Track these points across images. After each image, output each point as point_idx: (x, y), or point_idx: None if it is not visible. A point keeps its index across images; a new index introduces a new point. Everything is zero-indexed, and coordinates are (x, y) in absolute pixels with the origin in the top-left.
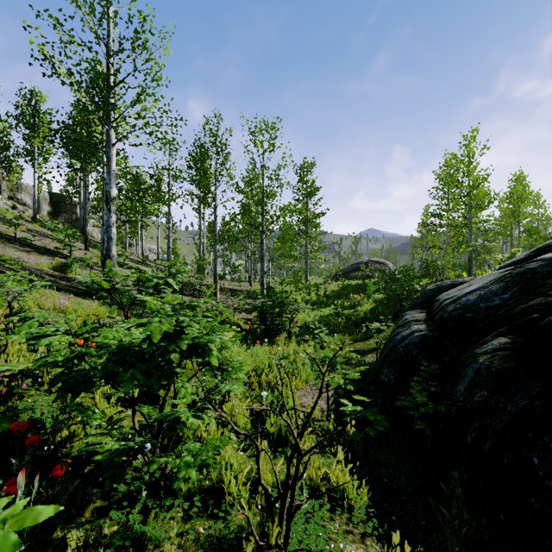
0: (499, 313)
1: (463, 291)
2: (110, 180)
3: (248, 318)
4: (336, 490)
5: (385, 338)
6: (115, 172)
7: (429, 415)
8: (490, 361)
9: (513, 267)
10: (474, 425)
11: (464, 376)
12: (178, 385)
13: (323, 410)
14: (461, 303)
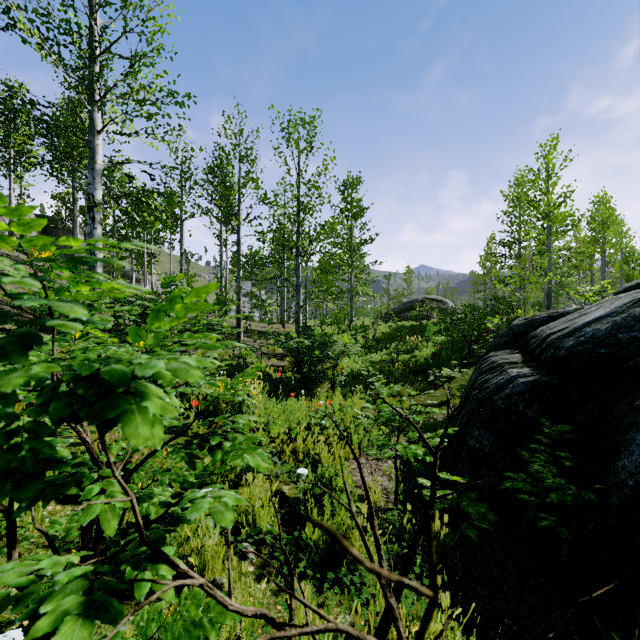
0: None
1: (578, 322)
2: (94, 179)
3: (280, 365)
4: None
5: (459, 389)
6: (100, 168)
7: (559, 504)
8: None
9: None
10: None
11: (627, 444)
12: (88, 488)
13: (386, 492)
14: (587, 334)
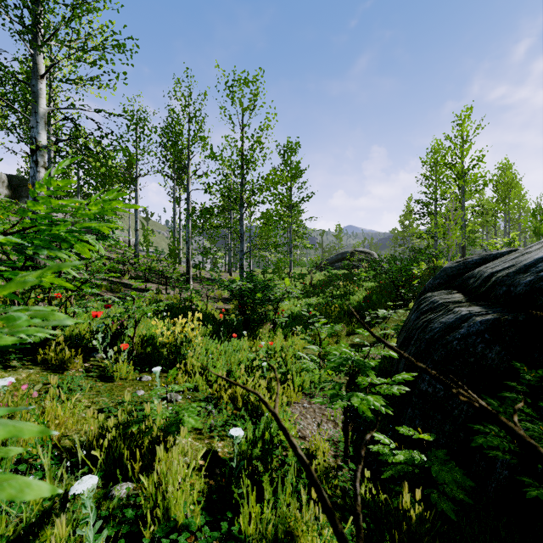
0: None
1: (525, 259)
2: (37, 123)
3: (225, 308)
4: None
5: (395, 329)
6: (44, 112)
7: None
8: None
9: None
10: None
11: None
12: None
13: (333, 443)
14: None
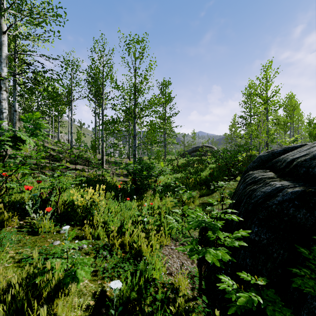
0: None
1: (315, 150)
2: (1, 62)
3: (125, 180)
4: None
5: (229, 194)
6: (6, 56)
7: None
8: None
9: None
10: None
11: None
12: None
13: (191, 277)
14: None
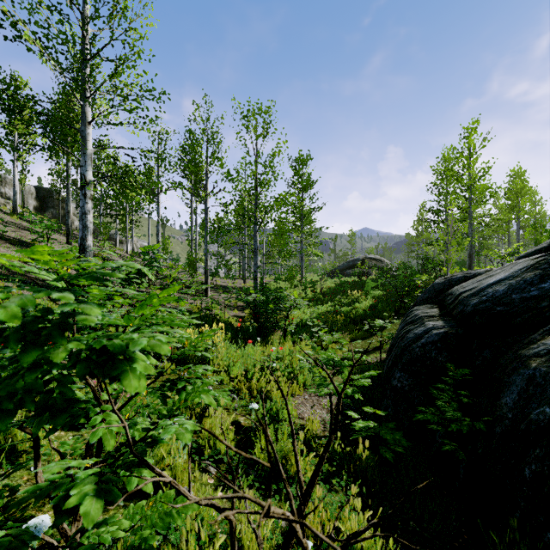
0: (542, 305)
1: (484, 283)
2: (86, 162)
3: (241, 316)
4: (351, 547)
5: (389, 336)
6: (91, 153)
7: (459, 432)
8: (547, 366)
9: (547, 253)
10: (534, 453)
11: (510, 385)
12: (94, 418)
13: (324, 423)
14: (488, 294)
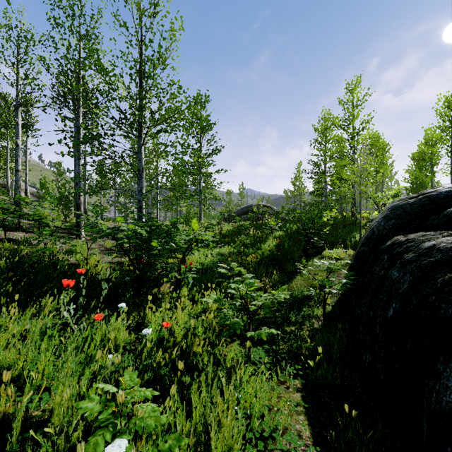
0: None
1: None
2: None
3: (120, 262)
4: None
5: (343, 286)
6: None
7: None
8: None
9: None
10: None
11: None
12: None
13: None
14: None
